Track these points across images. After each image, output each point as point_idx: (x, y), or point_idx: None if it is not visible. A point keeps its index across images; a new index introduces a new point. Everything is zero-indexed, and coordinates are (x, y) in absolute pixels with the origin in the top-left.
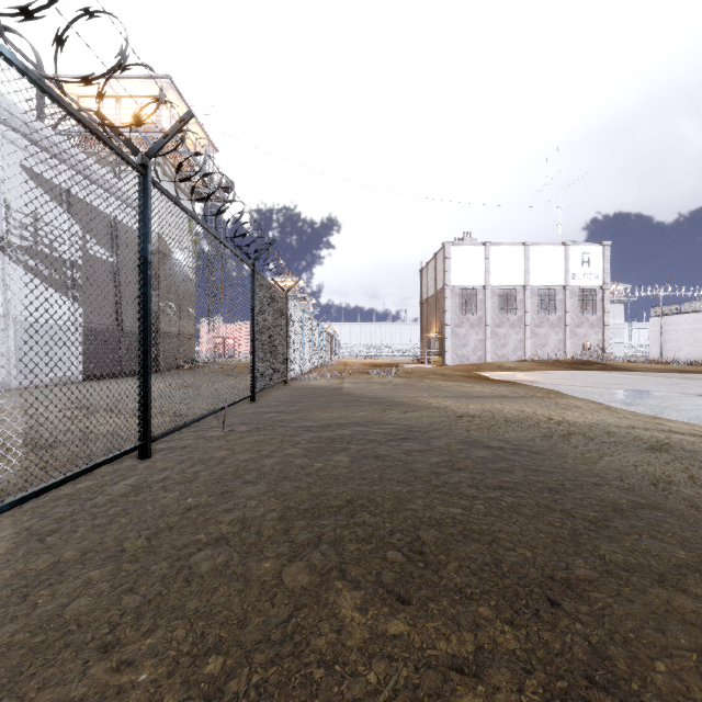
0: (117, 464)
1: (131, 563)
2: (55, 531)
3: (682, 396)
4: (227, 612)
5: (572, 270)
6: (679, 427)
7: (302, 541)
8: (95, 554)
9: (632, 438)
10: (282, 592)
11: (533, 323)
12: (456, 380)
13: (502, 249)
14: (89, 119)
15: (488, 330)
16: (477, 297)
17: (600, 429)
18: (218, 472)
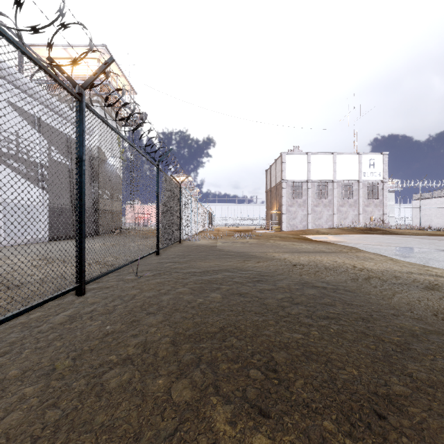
0: (61, 299)
1: (57, 380)
2: (7, 352)
3: (439, 251)
4: (126, 425)
5: (363, 170)
6: (442, 272)
7: (187, 361)
8: (32, 372)
9: (412, 280)
10: (170, 407)
11: (338, 204)
12: (290, 240)
13: (319, 157)
14: (40, 59)
15: (310, 208)
16: (302, 187)
17: (389, 274)
18: (130, 305)
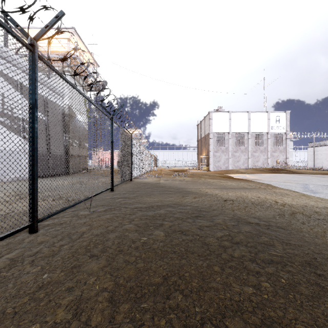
0: (13, 238)
1: None
2: None
3: None
4: None
5: (271, 124)
6: None
7: None
8: None
9: None
10: None
11: (252, 150)
12: (217, 178)
13: (237, 114)
14: None
15: (230, 154)
16: (225, 138)
17: (309, 209)
18: (76, 246)
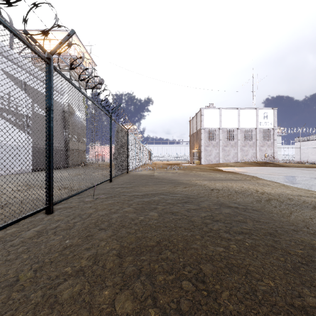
0: (34, 217)
1: (18, 292)
2: None
3: None
4: None
5: (259, 120)
6: None
7: (129, 272)
8: None
9: (302, 201)
10: None
11: (241, 145)
12: (207, 171)
13: (227, 111)
14: (15, 29)
15: (221, 148)
16: (216, 133)
17: (284, 196)
18: (87, 222)
